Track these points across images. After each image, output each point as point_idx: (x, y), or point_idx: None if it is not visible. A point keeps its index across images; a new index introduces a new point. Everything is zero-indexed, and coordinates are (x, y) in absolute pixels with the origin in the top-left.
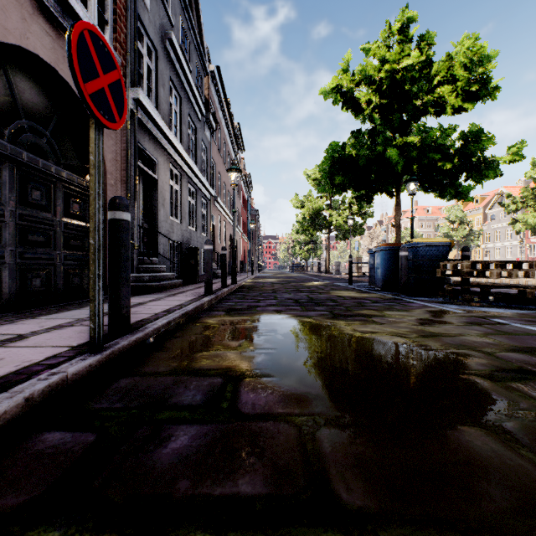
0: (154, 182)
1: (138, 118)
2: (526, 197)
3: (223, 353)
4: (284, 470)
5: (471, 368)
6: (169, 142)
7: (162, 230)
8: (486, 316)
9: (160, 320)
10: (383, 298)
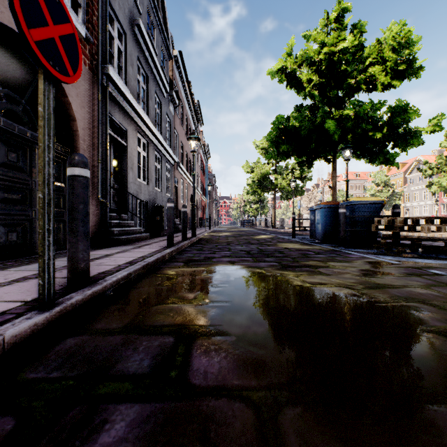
0: (124, 149)
1: (109, 92)
2: (440, 163)
3: (178, 307)
4: None
5: (428, 324)
6: (137, 114)
7: (130, 190)
8: (421, 267)
9: (120, 272)
10: (324, 250)
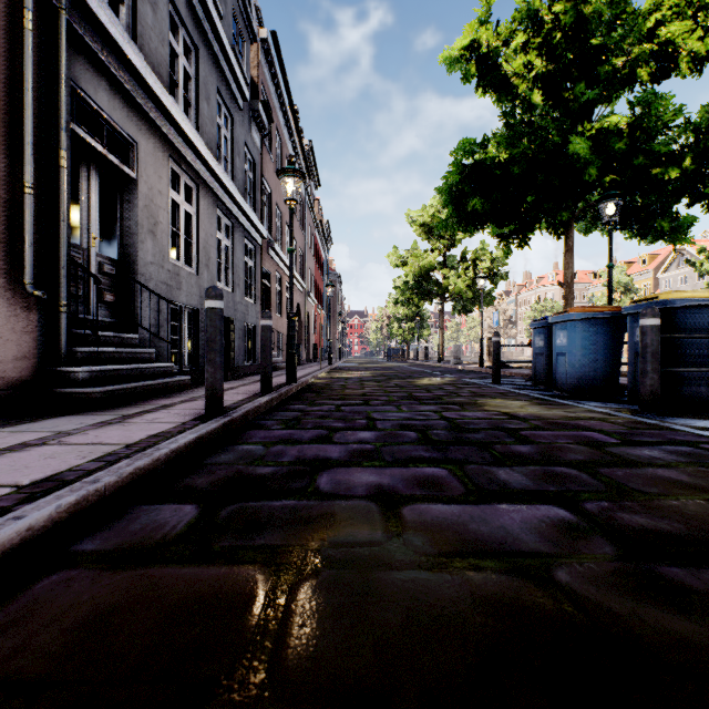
0: (130, 186)
1: (73, 29)
2: None
3: None
4: None
5: None
6: (165, 114)
7: (148, 281)
8: None
9: None
10: (620, 423)
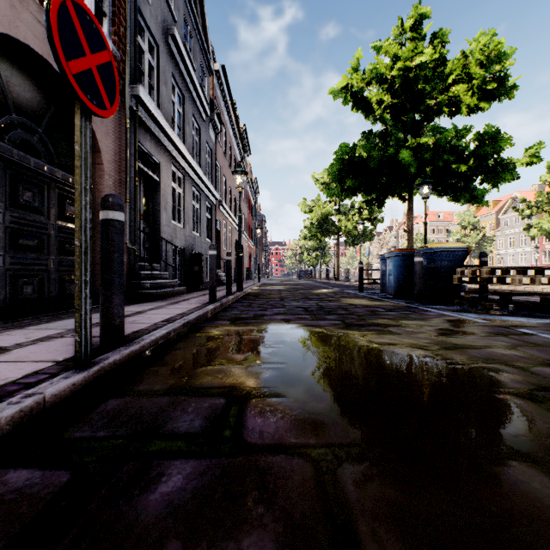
0: (156, 185)
1: (139, 117)
2: (541, 201)
3: (226, 368)
4: (300, 525)
5: (507, 385)
6: (172, 143)
7: (164, 235)
8: (510, 326)
9: (158, 330)
10: (396, 306)
